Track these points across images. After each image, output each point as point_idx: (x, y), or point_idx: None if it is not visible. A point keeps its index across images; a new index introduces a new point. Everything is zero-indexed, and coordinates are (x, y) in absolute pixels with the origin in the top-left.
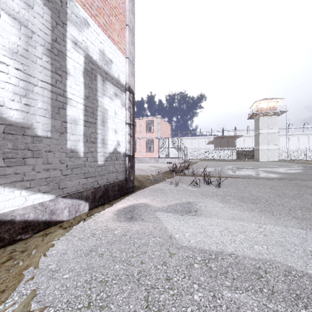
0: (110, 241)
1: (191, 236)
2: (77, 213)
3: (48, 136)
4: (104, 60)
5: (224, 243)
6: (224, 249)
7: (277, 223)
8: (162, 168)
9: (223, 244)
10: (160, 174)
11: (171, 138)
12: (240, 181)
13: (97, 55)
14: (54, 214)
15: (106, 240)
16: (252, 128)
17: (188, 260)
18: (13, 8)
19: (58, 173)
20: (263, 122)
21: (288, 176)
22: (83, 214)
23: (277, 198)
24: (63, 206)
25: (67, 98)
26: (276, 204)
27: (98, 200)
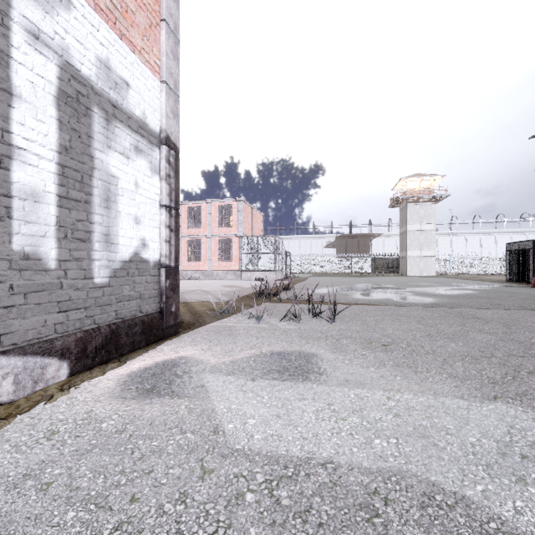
0: (83, 447)
1: (259, 425)
2: (38, 384)
3: None
4: (108, 80)
5: (318, 439)
6: (317, 451)
7: (421, 388)
8: (243, 290)
9: (315, 441)
10: (237, 299)
11: (263, 236)
12: (370, 311)
13: (91, 67)
14: None
15: (74, 446)
16: (397, 223)
17: (237, 483)
18: None
19: None
20: (414, 213)
21: (449, 300)
22: (52, 386)
23: (426, 340)
24: None
25: (13, 146)
26: (423, 352)
27: (94, 354)
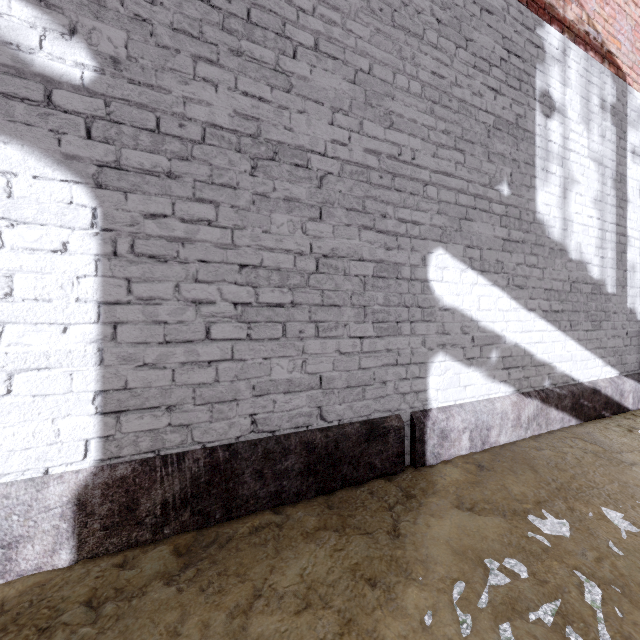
0: None
1: None
2: (638, 403)
3: (614, 292)
4: None
5: None
6: None
7: None
8: None
9: None
10: None
11: None
12: None
13: None
14: (622, 396)
15: None
16: None
17: None
18: (595, 150)
19: (620, 343)
20: None
21: None
22: None
23: None
24: (628, 389)
25: (626, 236)
26: None
27: None
